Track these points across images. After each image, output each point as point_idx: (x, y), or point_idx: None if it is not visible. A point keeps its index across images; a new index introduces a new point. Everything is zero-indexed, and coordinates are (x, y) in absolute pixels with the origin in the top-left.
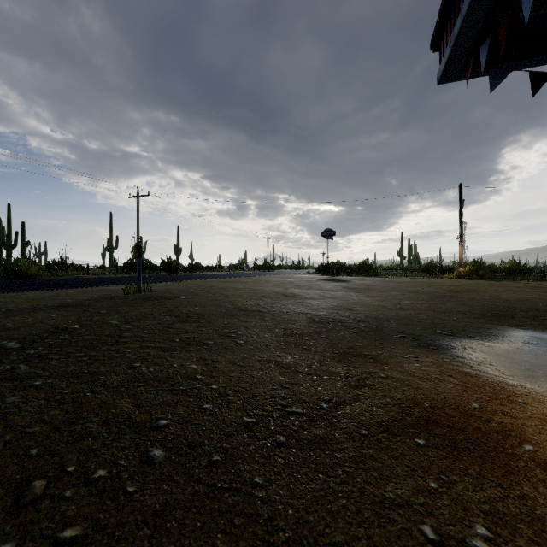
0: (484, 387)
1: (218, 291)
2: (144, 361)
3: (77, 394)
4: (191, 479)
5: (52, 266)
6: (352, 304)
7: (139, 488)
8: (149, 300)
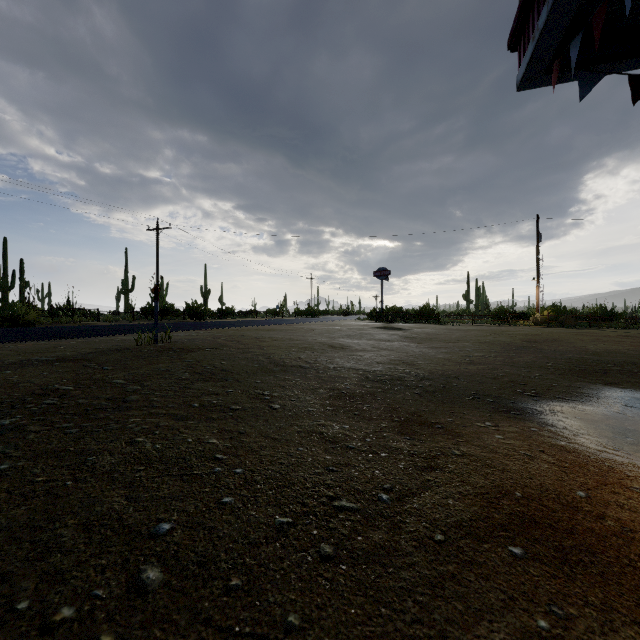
0: (586, 467)
1: (251, 342)
2: (149, 435)
3: (53, 483)
4: (196, 620)
5: (55, 311)
6: (412, 357)
7: (119, 637)
8: (167, 353)
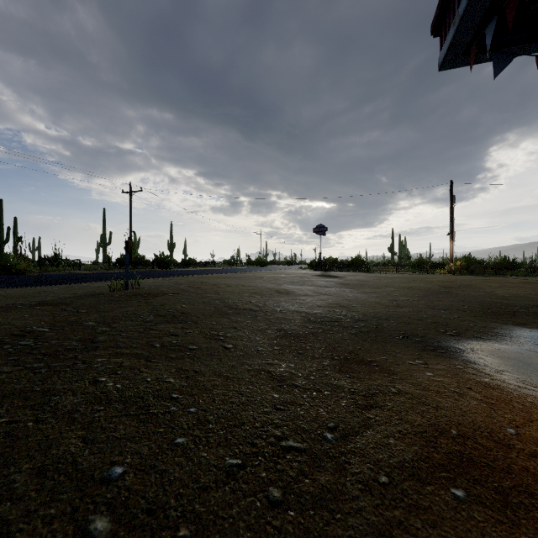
0: (511, 403)
1: (209, 288)
2: (112, 374)
3: (15, 424)
4: None
5: (43, 261)
6: (348, 301)
7: None
8: (136, 297)
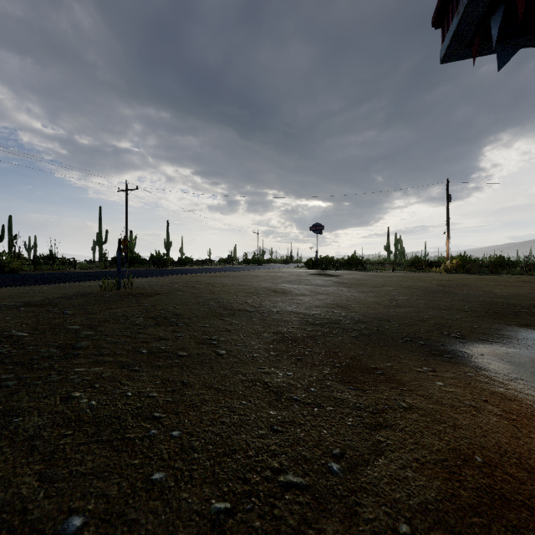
0: (534, 418)
1: (204, 287)
2: (88, 388)
3: None
4: None
5: (38, 260)
6: (346, 301)
7: None
8: (127, 297)
